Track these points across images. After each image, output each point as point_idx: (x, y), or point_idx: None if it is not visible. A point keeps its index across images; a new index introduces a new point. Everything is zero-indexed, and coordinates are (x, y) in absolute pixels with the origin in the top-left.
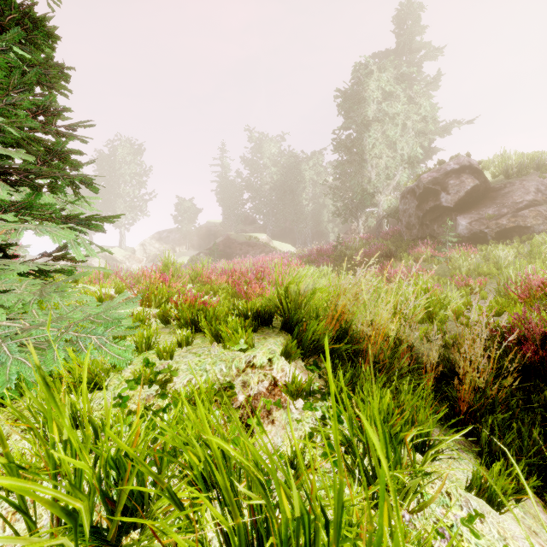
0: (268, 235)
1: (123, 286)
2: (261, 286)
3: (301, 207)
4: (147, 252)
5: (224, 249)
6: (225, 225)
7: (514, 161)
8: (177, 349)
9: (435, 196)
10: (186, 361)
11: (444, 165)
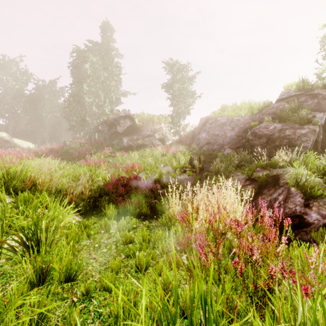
0: (10, 133)
1: None
2: None
3: (40, 117)
4: None
5: None
6: None
7: (146, 117)
8: None
9: (115, 126)
10: None
11: (119, 113)
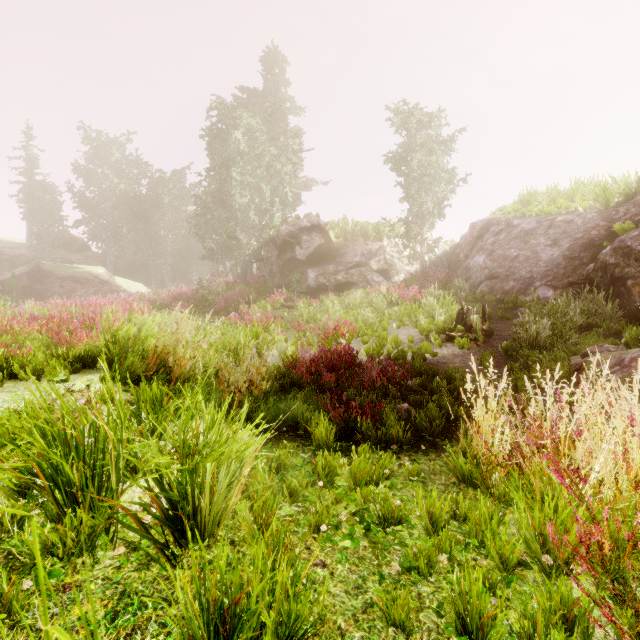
0: (109, 269)
1: None
2: (90, 335)
3: (157, 237)
4: None
5: (30, 284)
6: (31, 248)
7: (351, 227)
8: None
9: (292, 248)
10: (1, 397)
11: (299, 221)
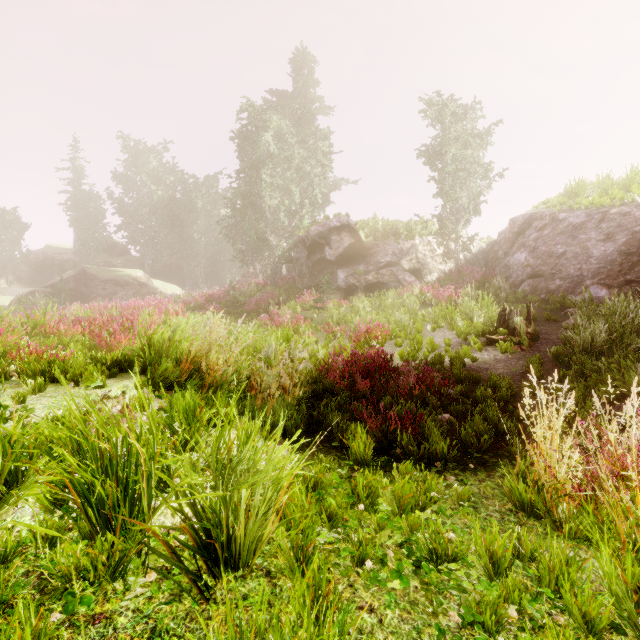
0: (147, 271)
1: None
2: (128, 337)
3: (191, 240)
4: None
5: (77, 287)
6: (78, 253)
7: (381, 226)
8: (28, 396)
9: (321, 249)
10: (42, 402)
11: (328, 221)
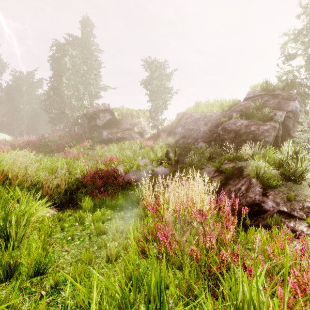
0: None
1: None
2: None
3: (17, 108)
4: None
5: None
6: None
7: (125, 111)
8: None
9: (95, 119)
10: None
11: (99, 106)
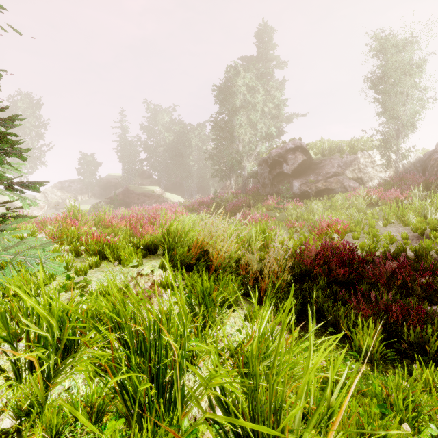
0: (162, 188)
1: (35, 229)
2: (152, 228)
3: (188, 166)
4: (49, 200)
5: (123, 198)
6: (124, 178)
7: (327, 145)
8: (89, 270)
9: (280, 165)
10: (97, 276)
11: (285, 144)
